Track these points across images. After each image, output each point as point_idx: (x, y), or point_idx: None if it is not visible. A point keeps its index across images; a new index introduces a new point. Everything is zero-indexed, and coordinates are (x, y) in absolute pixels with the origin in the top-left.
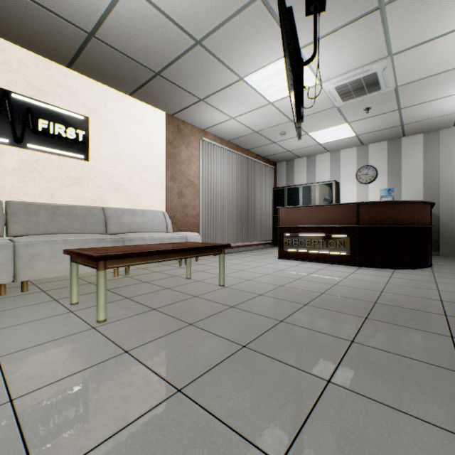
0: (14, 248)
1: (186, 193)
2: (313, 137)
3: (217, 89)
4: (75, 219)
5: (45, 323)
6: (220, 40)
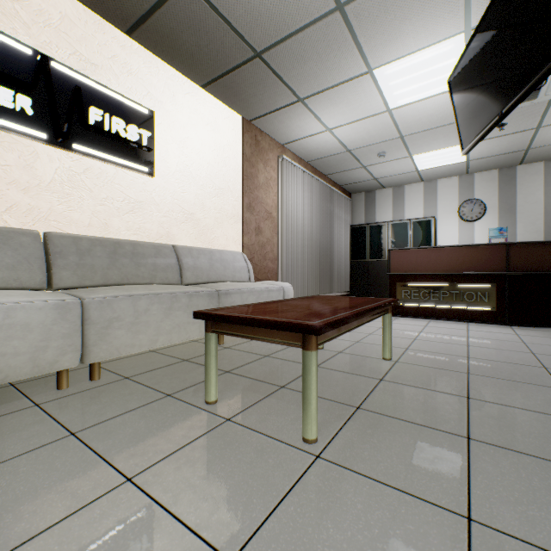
0: (82, 309)
1: (264, 228)
2: (415, 161)
3: (330, 85)
4: (142, 262)
5: (214, 449)
6: (372, 6)
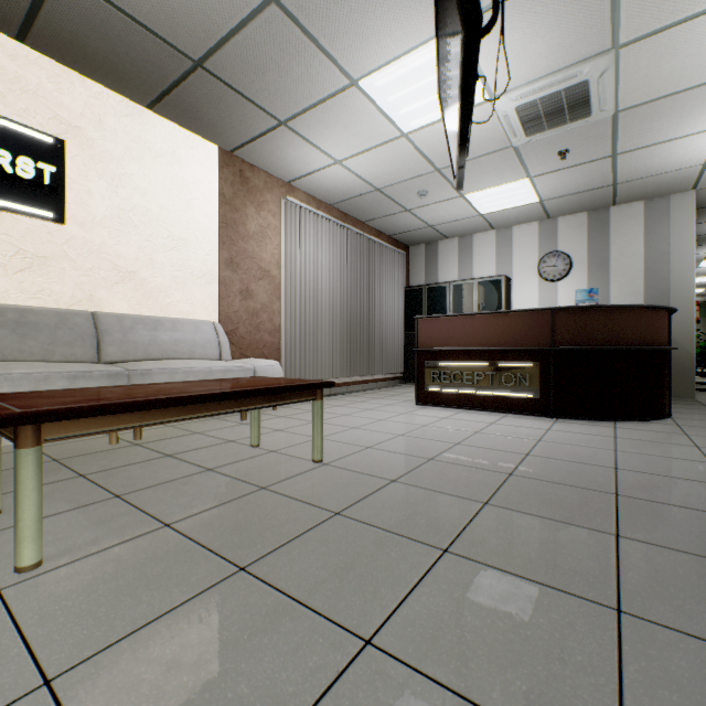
0: None
1: (257, 290)
2: (472, 202)
3: (311, 103)
4: (32, 333)
5: None
6: None
